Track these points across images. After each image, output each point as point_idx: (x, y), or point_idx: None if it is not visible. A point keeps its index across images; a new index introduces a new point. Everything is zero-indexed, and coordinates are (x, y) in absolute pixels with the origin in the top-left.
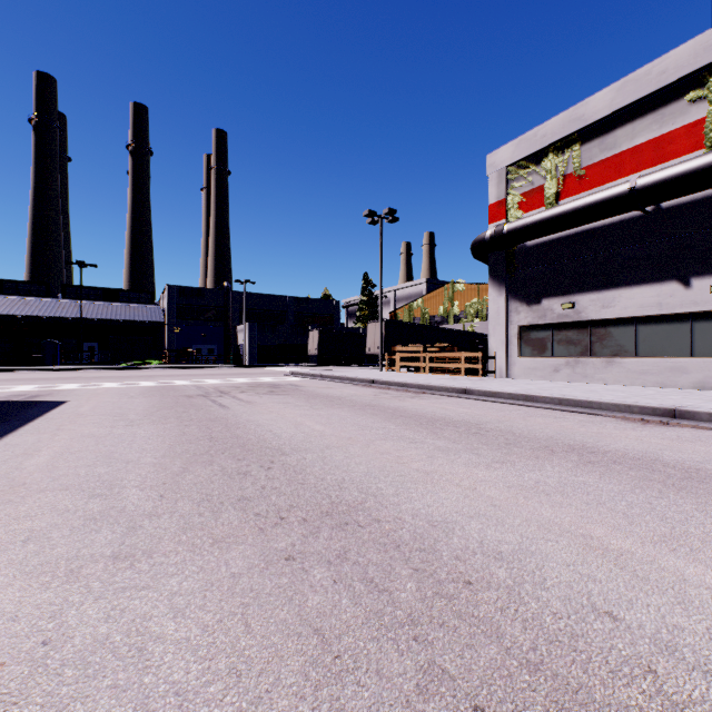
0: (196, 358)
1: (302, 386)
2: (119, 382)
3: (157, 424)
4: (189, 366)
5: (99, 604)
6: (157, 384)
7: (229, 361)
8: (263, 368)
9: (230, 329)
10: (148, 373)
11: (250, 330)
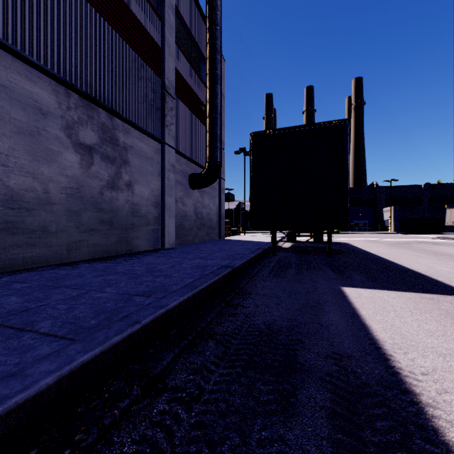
0: (358, 228)
1: (453, 243)
2: (342, 238)
3: (401, 249)
4: (357, 232)
5: (448, 263)
6: (362, 239)
7: (377, 230)
8: (407, 235)
9: (377, 210)
10: (342, 235)
11: (394, 211)
